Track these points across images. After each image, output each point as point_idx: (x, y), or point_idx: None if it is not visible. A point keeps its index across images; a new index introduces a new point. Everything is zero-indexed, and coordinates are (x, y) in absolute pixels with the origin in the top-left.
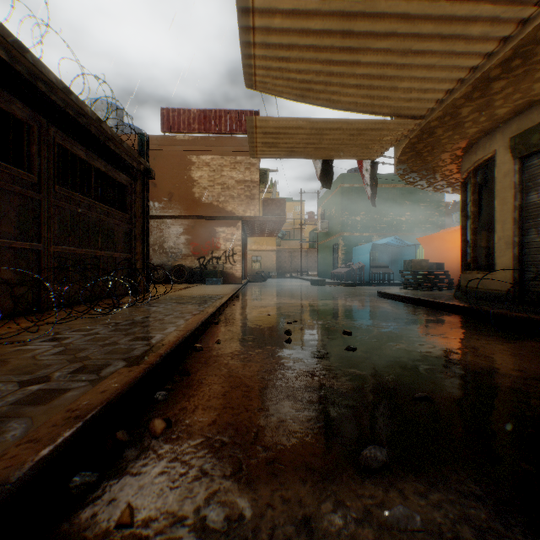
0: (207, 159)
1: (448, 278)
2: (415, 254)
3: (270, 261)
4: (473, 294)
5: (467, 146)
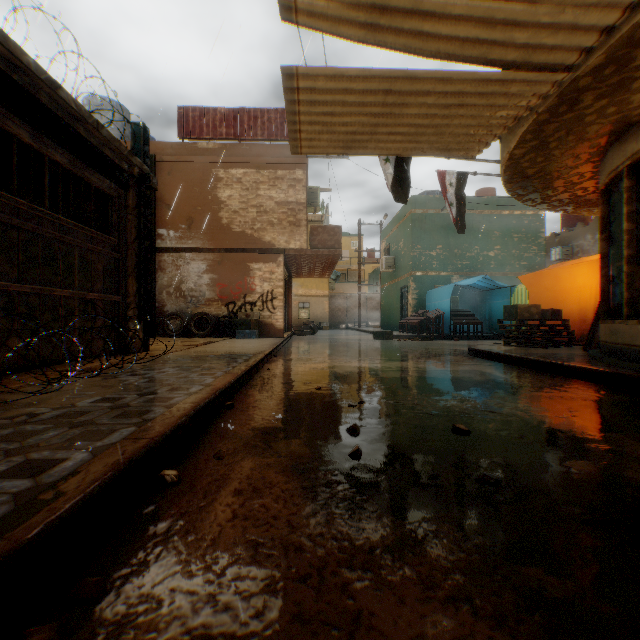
0: (238, 174)
1: (567, 331)
2: (510, 298)
3: (321, 309)
4: (632, 354)
5: (621, 129)
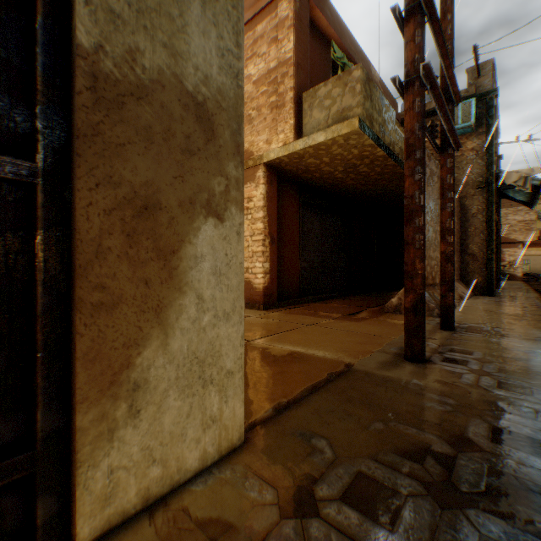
0: None
1: None
2: None
3: (538, 264)
4: None
5: None
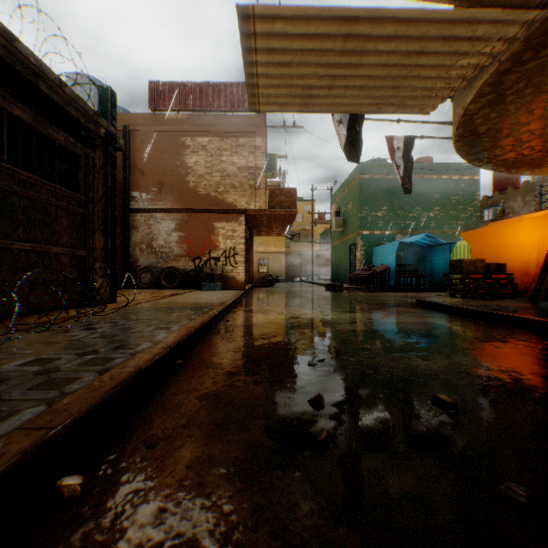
0: (203, 142)
1: (511, 283)
2: (449, 254)
3: (278, 264)
4: None
5: None
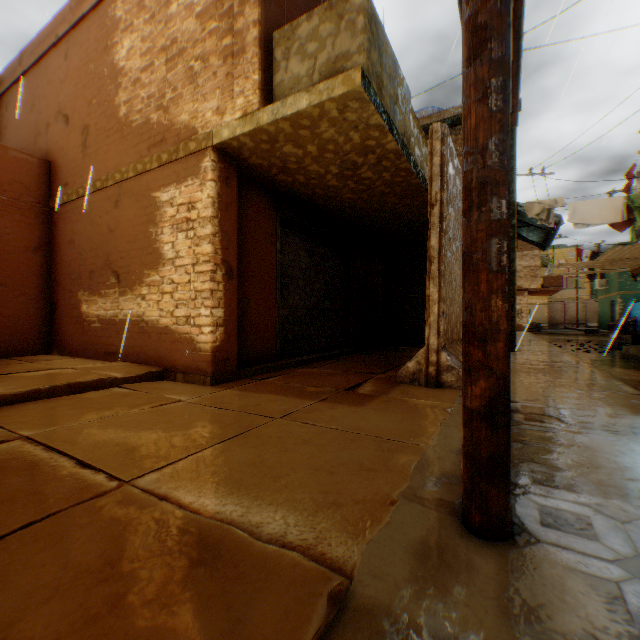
0: None
1: None
2: None
3: (539, 314)
4: None
5: None
